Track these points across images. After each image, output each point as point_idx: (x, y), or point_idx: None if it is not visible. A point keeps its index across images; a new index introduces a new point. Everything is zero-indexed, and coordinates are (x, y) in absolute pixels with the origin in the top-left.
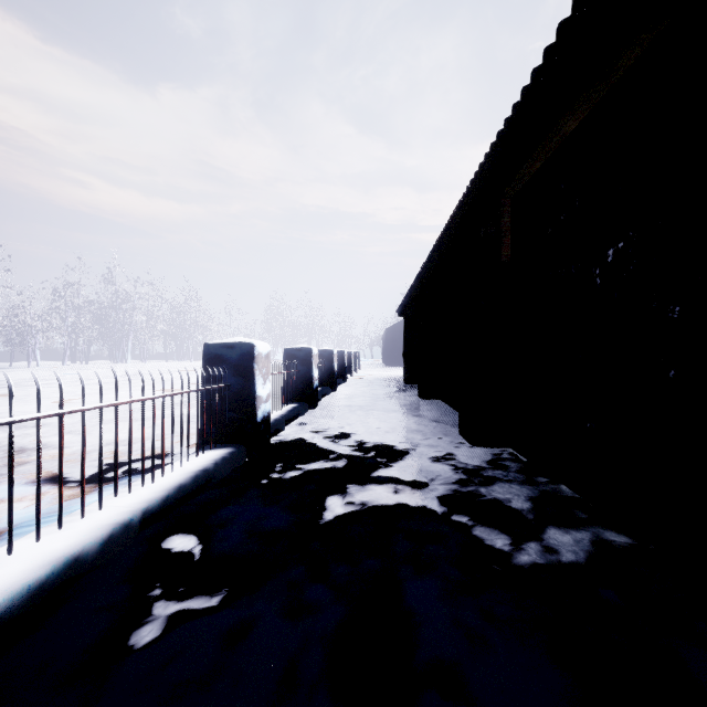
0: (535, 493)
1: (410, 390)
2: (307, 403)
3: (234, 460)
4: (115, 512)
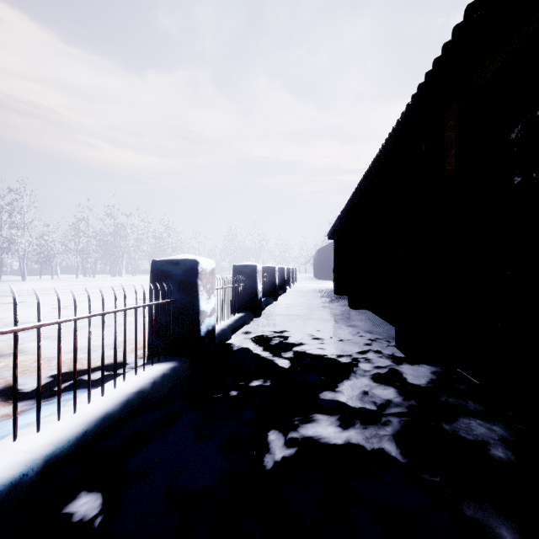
0: (511, 434)
1: (340, 300)
2: (252, 313)
3: (176, 375)
4: (10, 461)
